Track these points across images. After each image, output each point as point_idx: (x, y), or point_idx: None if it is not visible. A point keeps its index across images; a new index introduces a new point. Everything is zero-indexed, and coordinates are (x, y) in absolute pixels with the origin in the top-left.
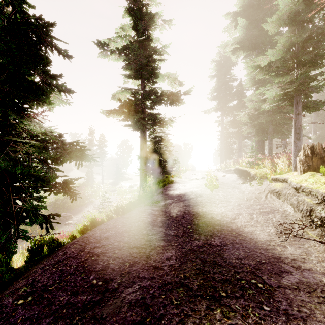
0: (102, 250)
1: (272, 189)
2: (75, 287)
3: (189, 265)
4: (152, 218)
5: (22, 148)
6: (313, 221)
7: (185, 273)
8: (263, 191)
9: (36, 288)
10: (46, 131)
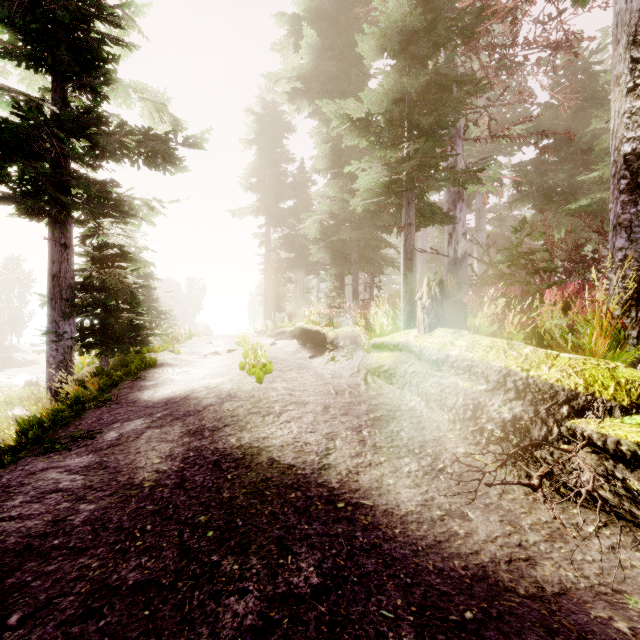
0: None
1: (377, 366)
2: None
3: None
4: (49, 514)
5: None
6: (483, 430)
7: None
8: (358, 371)
9: None
10: None
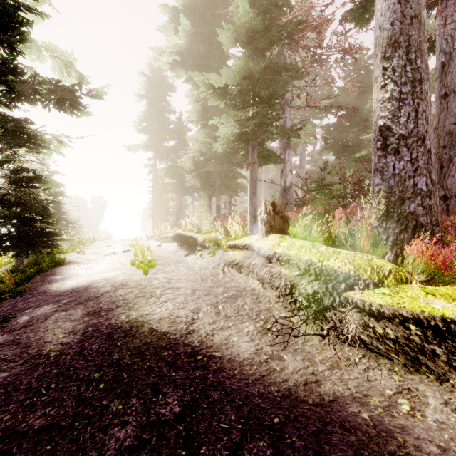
0: None
1: (231, 260)
2: None
3: None
4: None
5: None
6: (296, 301)
7: None
8: (218, 264)
9: None
10: None
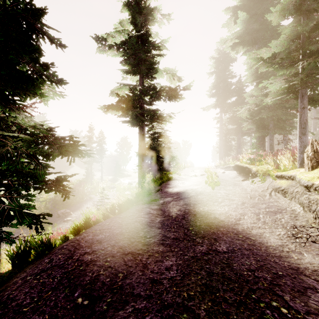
0: (93, 257)
1: (277, 187)
2: (55, 308)
3: (193, 278)
4: (150, 218)
5: (10, 143)
6: None
7: (189, 291)
8: (267, 189)
9: (9, 309)
10: (36, 124)
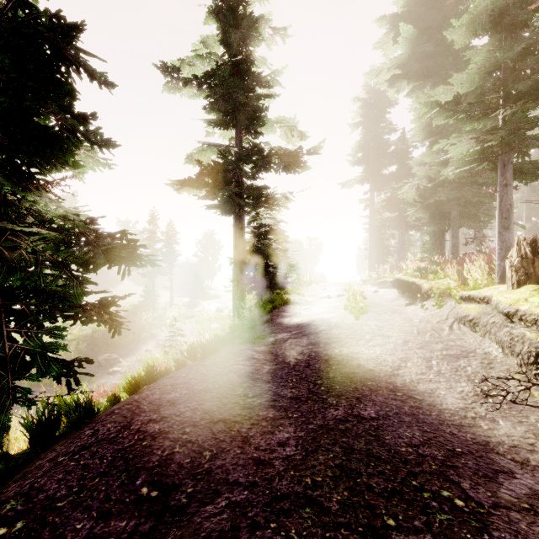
0: (163, 427)
1: (462, 315)
2: (107, 502)
3: (322, 458)
4: (253, 366)
5: (25, 243)
6: None
7: (314, 476)
8: (446, 319)
9: (34, 503)
10: (67, 214)
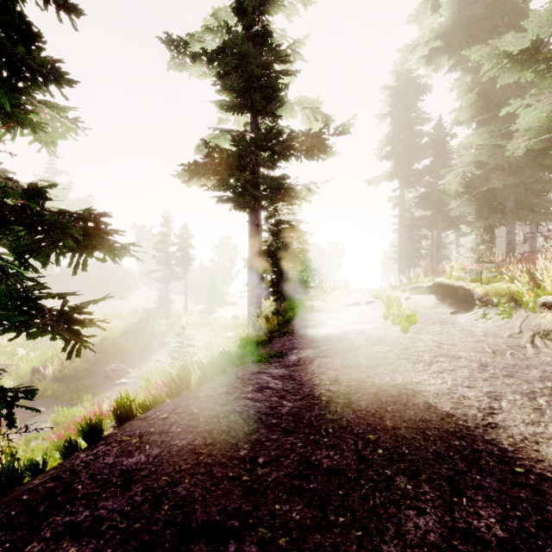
0: None
1: (550, 328)
2: None
3: None
4: (267, 402)
5: None
6: None
7: None
8: (519, 332)
9: None
10: None
